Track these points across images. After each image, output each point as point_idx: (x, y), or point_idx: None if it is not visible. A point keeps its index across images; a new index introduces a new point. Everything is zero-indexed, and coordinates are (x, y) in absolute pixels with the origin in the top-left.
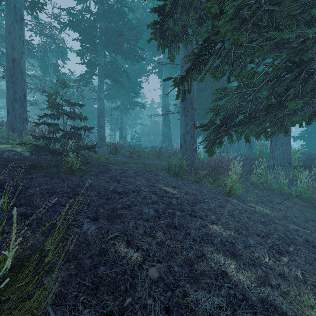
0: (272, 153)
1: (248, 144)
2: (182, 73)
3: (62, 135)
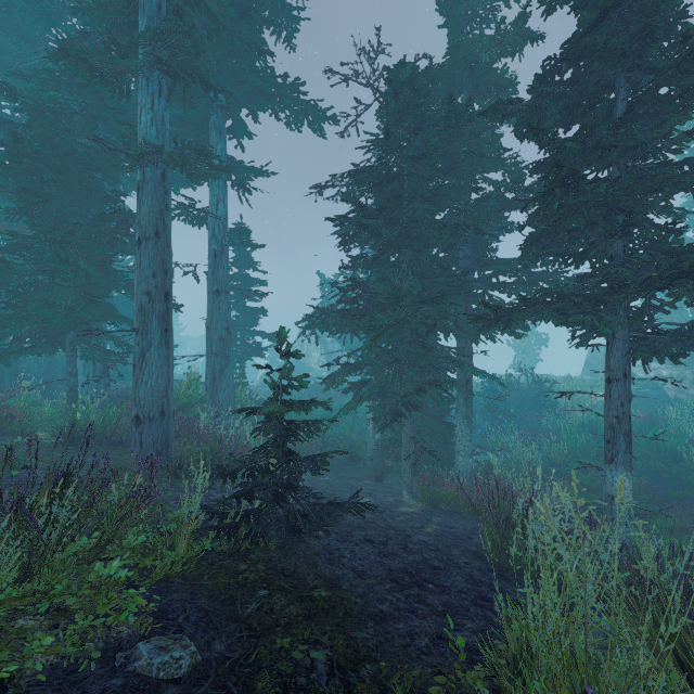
0: (216, 396)
1: (100, 369)
2: (158, 251)
3: (282, 466)
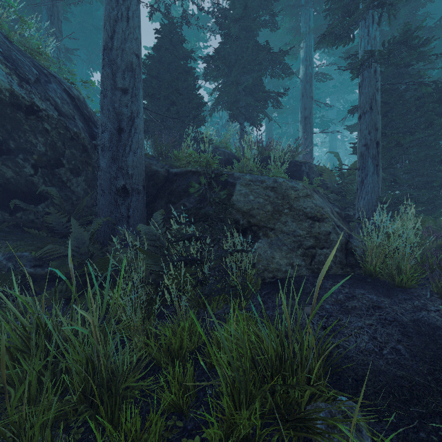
0: None
1: None
2: None
3: None
